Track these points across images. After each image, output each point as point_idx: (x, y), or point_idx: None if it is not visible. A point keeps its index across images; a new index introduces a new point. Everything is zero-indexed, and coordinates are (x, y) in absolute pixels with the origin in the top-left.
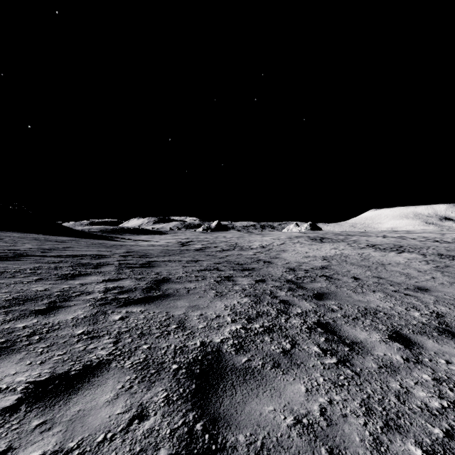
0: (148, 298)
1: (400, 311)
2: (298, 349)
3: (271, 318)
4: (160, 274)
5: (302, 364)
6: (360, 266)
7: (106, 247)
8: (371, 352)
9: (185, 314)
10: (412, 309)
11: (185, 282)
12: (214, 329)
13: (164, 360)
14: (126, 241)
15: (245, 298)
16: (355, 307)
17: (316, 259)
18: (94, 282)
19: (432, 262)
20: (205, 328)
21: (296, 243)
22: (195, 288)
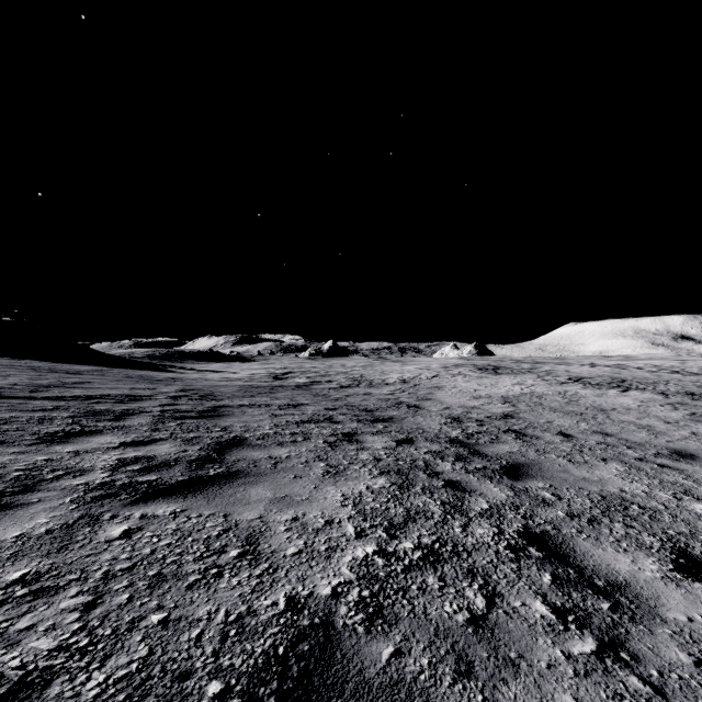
0: (195, 482)
1: (666, 500)
2: (503, 610)
3: (435, 523)
4: (229, 431)
5: (523, 661)
6: (566, 413)
7: (149, 381)
8: (659, 612)
9: (262, 519)
10: (686, 497)
11: (271, 446)
12: (319, 558)
13: (192, 663)
14: (185, 372)
15: (381, 477)
16: (582, 494)
17: (492, 402)
18: (102, 448)
19: (682, 407)
20: (301, 554)
21: (456, 375)
22: (289, 459)
